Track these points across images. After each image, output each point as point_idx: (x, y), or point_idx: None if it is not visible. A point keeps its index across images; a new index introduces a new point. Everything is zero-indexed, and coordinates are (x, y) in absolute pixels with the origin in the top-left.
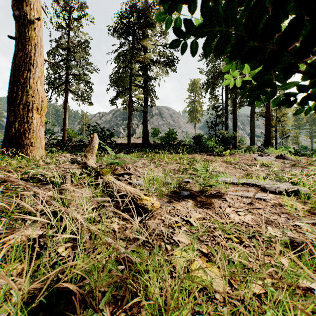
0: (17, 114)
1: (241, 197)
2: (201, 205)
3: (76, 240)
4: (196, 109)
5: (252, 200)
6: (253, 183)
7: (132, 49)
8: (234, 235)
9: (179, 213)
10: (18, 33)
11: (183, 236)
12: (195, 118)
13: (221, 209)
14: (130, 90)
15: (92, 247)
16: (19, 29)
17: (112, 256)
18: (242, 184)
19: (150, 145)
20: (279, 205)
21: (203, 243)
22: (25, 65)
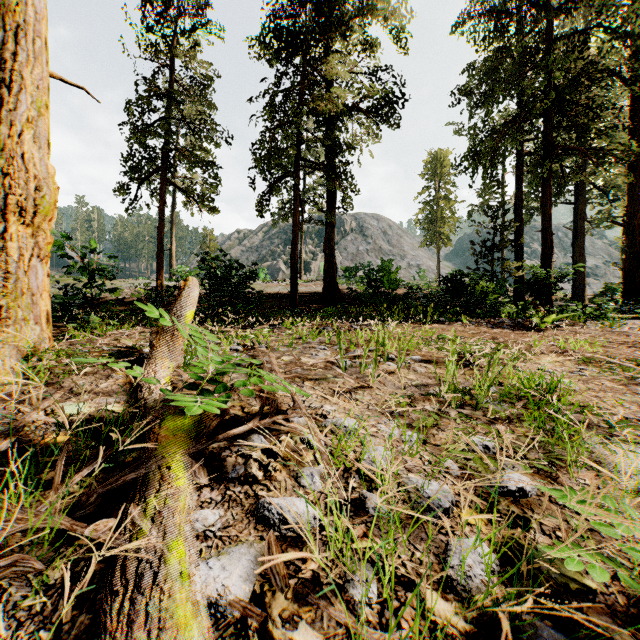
0: None
1: None
2: None
3: None
4: (441, 216)
5: None
6: None
7: (301, 83)
8: None
9: None
10: None
11: None
12: (439, 236)
13: None
14: (297, 176)
15: None
16: None
17: None
18: None
19: (341, 298)
20: None
21: None
22: None
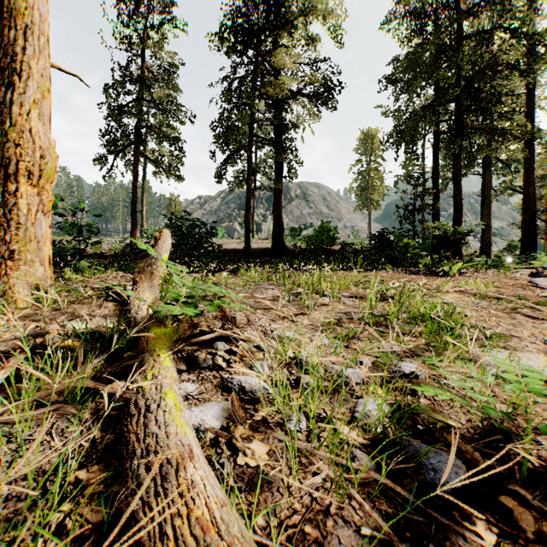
0: None
1: None
2: None
3: None
4: (371, 184)
5: None
6: None
7: (253, 72)
8: None
9: None
10: None
11: None
12: (370, 202)
13: None
14: (250, 149)
15: None
16: None
17: None
18: None
19: (287, 253)
20: None
21: None
22: (3, 75)
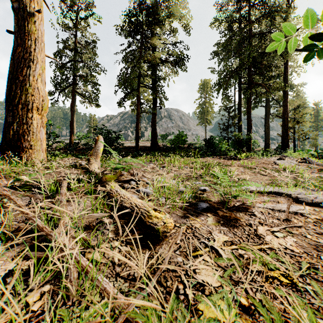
0: (15, 115)
1: (272, 211)
2: (225, 221)
3: (59, 279)
4: (206, 110)
5: (288, 215)
6: (281, 192)
7: (140, 48)
8: (279, 271)
9: (198, 233)
10: (17, 27)
11: (208, 273)
12: (206, 120)
13: (251, 227)
14: (138, 91)
15: (80, 292)
16: (19, 22)
17: (106, 312)
18: (268, 193)
19: (159, 149)
20: (322, 221)
21: (238, 286)
22: (25, 62)
